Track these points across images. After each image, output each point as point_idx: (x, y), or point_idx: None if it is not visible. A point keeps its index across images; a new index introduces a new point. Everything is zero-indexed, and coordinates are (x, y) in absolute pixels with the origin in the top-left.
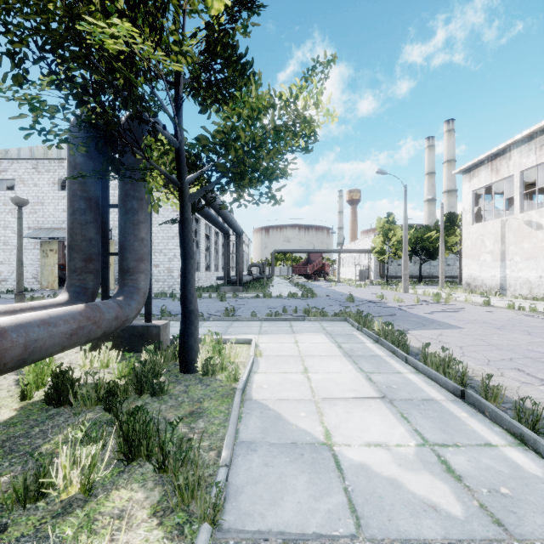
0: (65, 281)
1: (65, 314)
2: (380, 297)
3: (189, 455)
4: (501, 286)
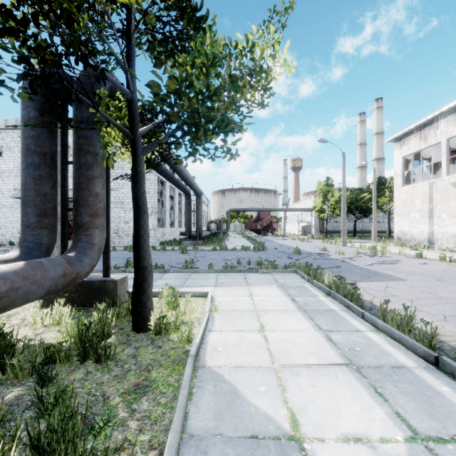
0: None
1: None
2: (323, 250)
3: None
4: (429, 240)
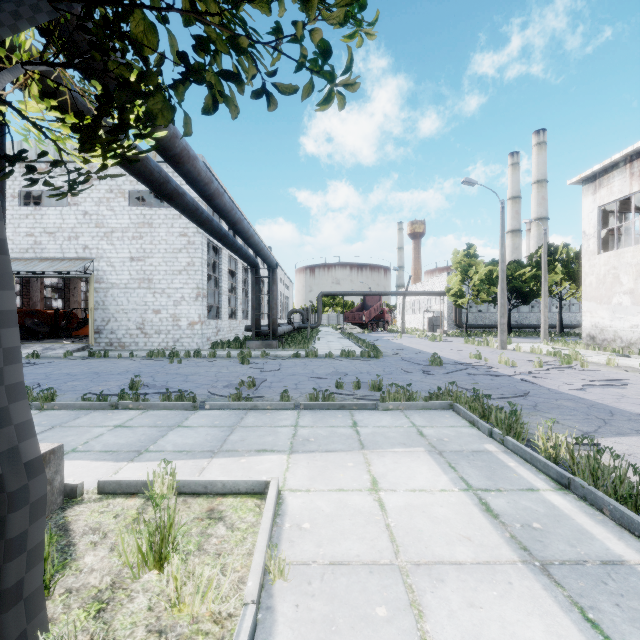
0: (35, 333)
1: None
2: (476, 358)
3: None
4: None
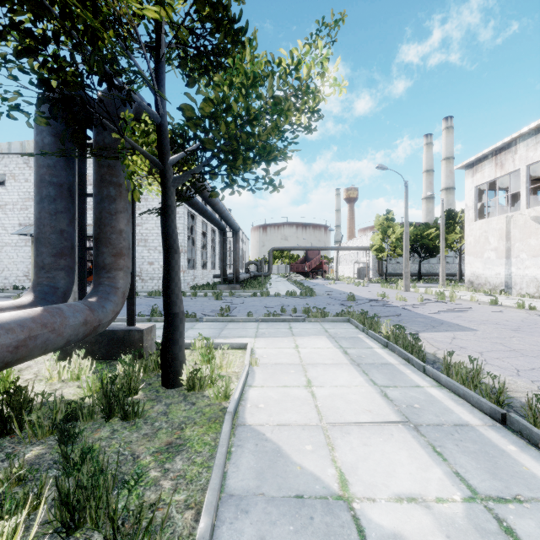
0: None
1: (11, 320)
2: (381, 296)
3: None
4: (507, 284)
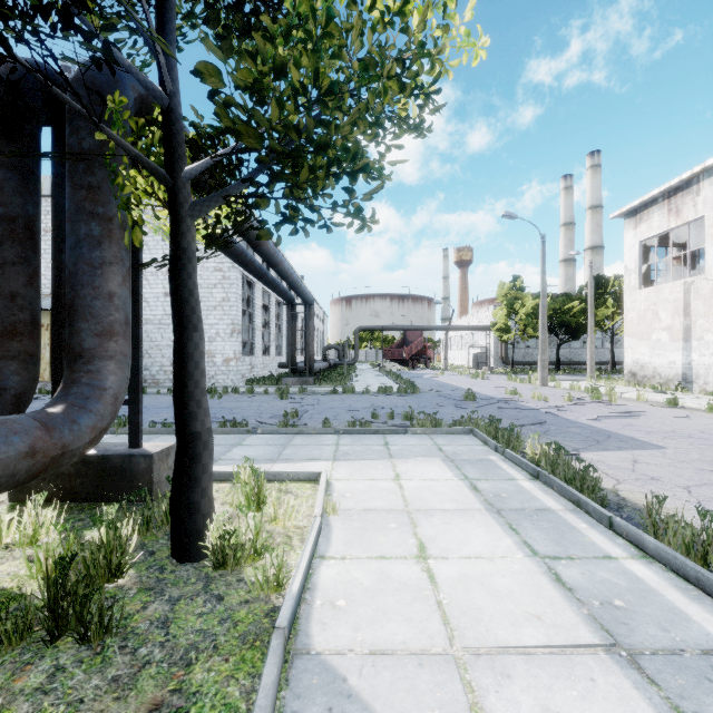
0: None
1: None
2: (511, 393)
3: None
4: (685, 376)
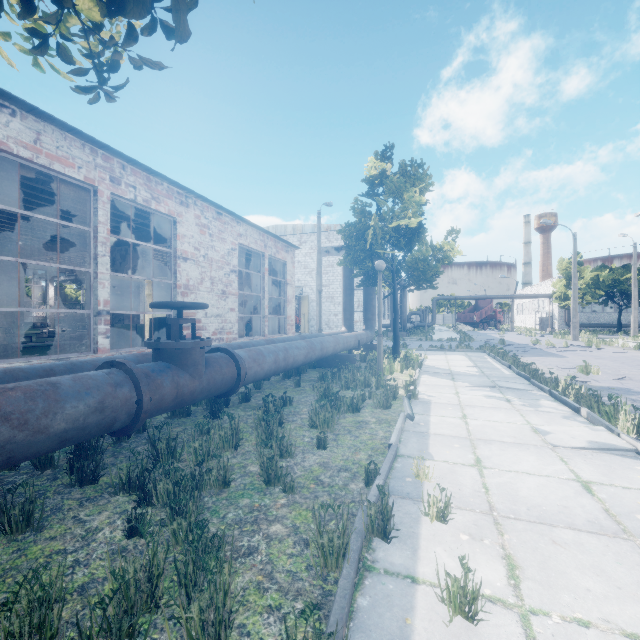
0: None
1: (364, 333)
2: (535, 343)
3: (412, 360)
4: None
